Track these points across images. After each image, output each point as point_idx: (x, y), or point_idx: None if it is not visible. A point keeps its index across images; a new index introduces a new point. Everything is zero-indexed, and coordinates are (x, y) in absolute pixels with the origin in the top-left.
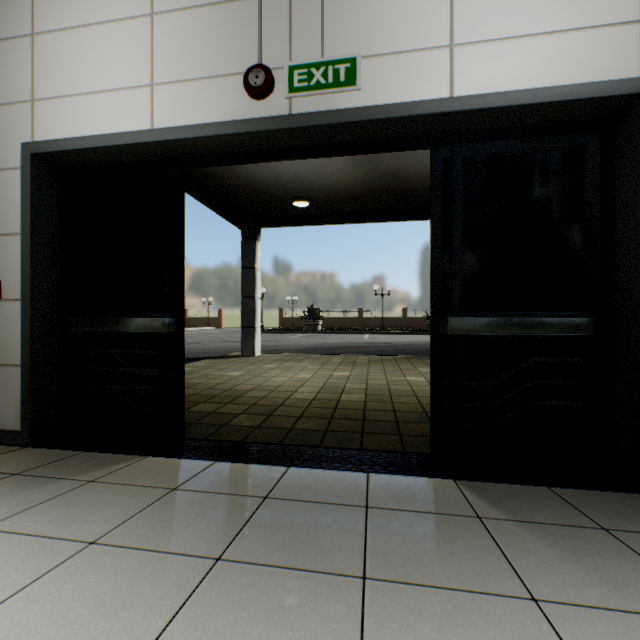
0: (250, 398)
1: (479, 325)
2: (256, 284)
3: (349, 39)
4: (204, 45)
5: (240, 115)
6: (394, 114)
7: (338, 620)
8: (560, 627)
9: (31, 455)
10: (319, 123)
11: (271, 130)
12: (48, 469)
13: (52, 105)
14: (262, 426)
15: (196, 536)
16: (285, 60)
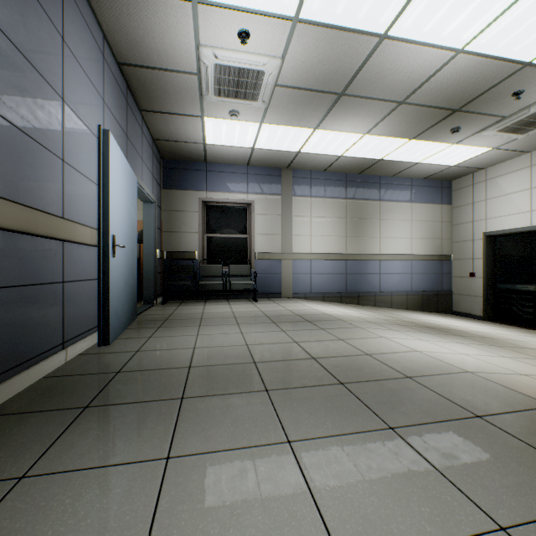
0: None
1: None
2: None
3: None
4: None
5: None
6: None
7: None
8: None
9: (488, 322)
10: None
11: None
12: (497, 324)
13: (492, 220)
14: None
15: None
16: None
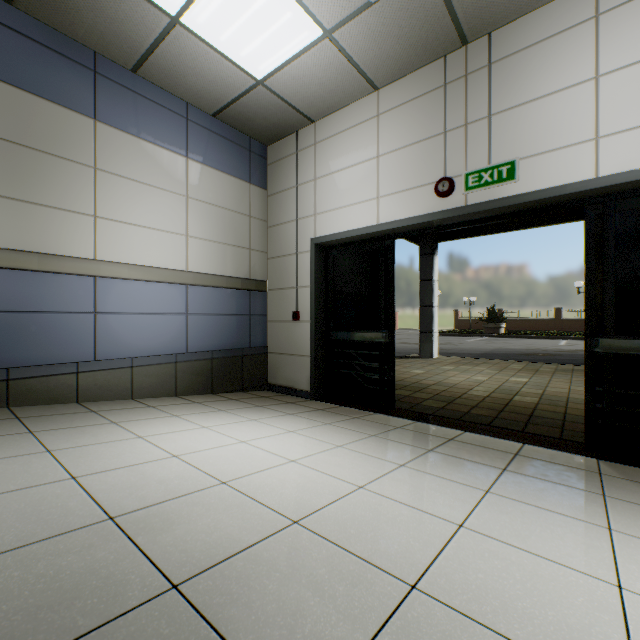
0: (433, 390)
1: (627, 346)
2: (433, 294)
3: (509, 148)
4: (409, 169)
5: (432, 209)
6: (545, 196)
7: (487, 473)
8: (609, 501)
9: (318, 403)
10: (486, 209)
11: (452, 216)
12: (332, 410)
13: (324, 216)
14: (444, 408)
15: (417, 443)
16: (462, 170)
